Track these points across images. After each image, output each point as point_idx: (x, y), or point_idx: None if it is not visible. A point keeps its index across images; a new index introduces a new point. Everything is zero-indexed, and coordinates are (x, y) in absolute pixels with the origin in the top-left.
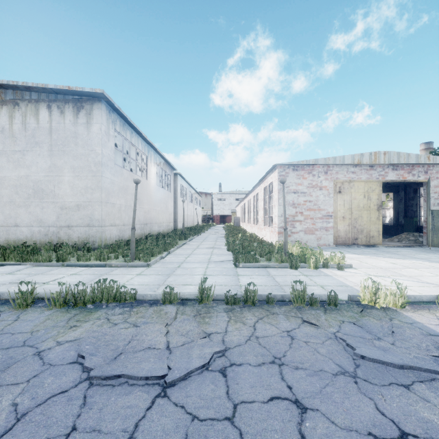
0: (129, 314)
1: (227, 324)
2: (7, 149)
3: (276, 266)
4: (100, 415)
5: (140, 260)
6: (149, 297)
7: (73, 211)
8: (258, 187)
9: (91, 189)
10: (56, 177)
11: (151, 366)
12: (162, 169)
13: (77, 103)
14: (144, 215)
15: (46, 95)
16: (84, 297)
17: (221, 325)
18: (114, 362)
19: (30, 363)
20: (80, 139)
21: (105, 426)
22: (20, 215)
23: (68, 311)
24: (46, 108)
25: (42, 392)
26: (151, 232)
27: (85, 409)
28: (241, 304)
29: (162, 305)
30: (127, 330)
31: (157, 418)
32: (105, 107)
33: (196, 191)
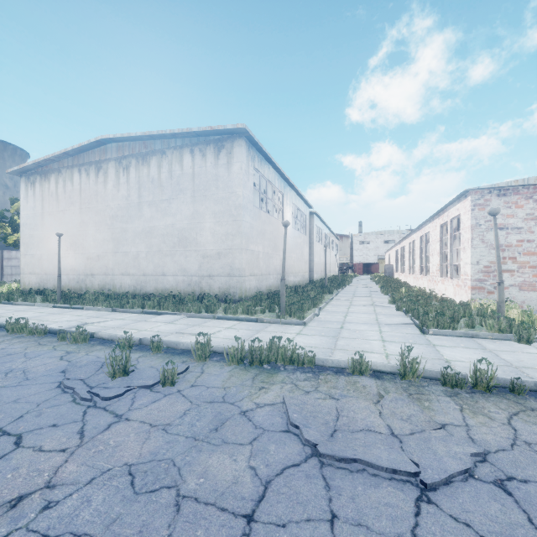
0: (317, 382)
1: (462, 415)
2: (156, 199)
3: (490, 336)
4: (356, 506)
5: (292, 317)
6: (331, 363)
7: (214, 260)
8: (429, 224)
9: (232, 235)
10: (198, 224)
11: (387, 455)
12: (298, 208)
13: (218, 143)
14: (280, 264)
15: (189, 139)
16: (260, 355)
17: (454, 415)
18: (335, 440)
19: (242, 423)
20: (221, 182)
21: (372, 523)
22: (167, 264)
23: (247, 369)
24: (190, 153)
25: (272, 460)
26: (287, 284)
27: (333, 494)
28: (467, 387)
29: (354, 376)
30: (325, 401)
31: (438, 532)
32: (245, 143)
33: (333, 233)
